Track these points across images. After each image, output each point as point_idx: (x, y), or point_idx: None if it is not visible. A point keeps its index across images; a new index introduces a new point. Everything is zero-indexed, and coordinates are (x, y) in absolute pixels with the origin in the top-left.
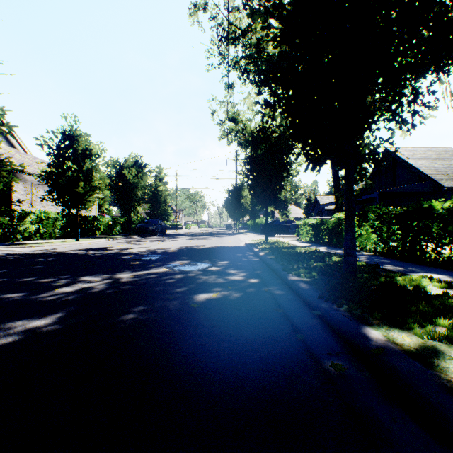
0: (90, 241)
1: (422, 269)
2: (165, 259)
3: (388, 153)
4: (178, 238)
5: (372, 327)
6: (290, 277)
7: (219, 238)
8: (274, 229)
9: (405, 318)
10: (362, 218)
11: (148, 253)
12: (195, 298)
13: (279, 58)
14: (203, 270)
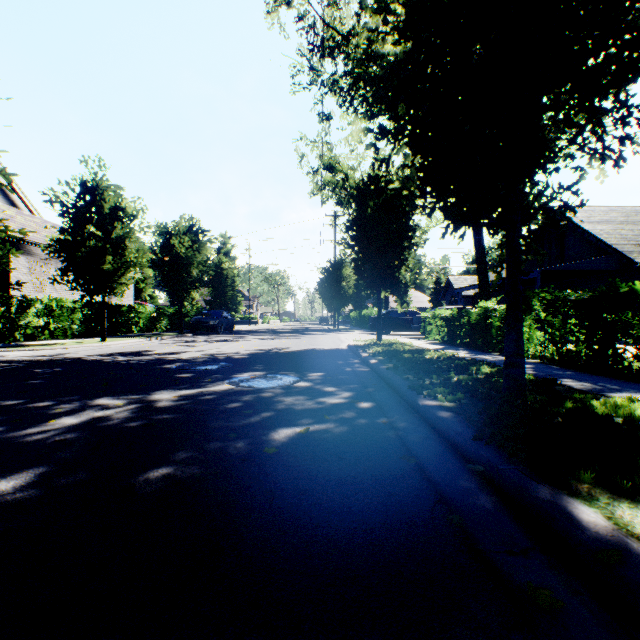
0: (122, 342)
1: (622, 386)
2: (230, 369)
3: (571, 208)
4: (250, 336)
5: (580, 498)
6: (422, 401)
7: (310, 338)
8: (390, 324)
9: (636, 481)
10: (523, 308)
11: (204, 359)
12: (272, 436)
13: (402, 61)
14: (285, 386)
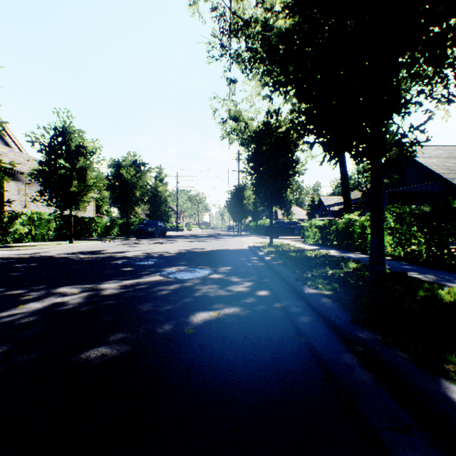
0: (84, 244)
1: None
2: (161, 264)
3: (418, 143)
4: (177, 240)
5: (449, 378)
6: (306, 290)
7: (221, 240)
8: (278, 231)
9: None
10: None
11: (143, 257)
12: (191, 319)
13: (290, 32)
14: (202, 278)
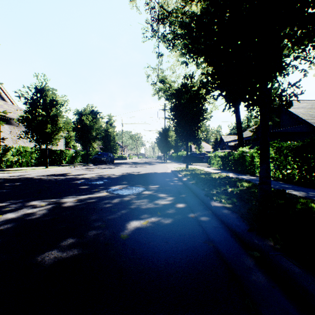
0: (56, 168)
1: None
2: (108, 183)
3: (294, 95)
4: (122, 166)
5: None
6: (213, 203)
7: (152, 166)
8: (192, 159)
9: None
10: None
11: (96, 178)
12: (126, 226)
13: (201, 14)
14: (137, 194)
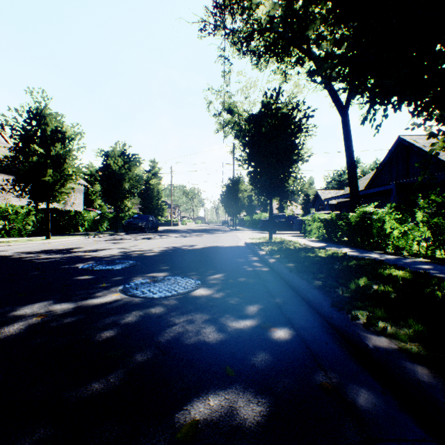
0: (63, 239)
1: None
2: (134, 269)
3: None
4: (168, 235)
5: None
6: (368, 337)
7: (215, 236)
8: (275, 225)
9: None
10: (407, 210)
11: (118, 257)
12: None
13: None
14: (182, 295)
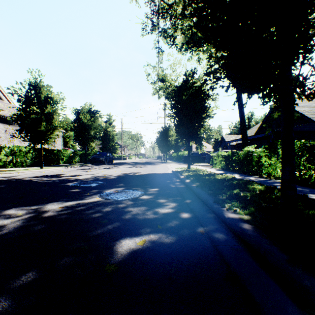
0: (51, 169)
1: None
2: (103, 186)
3: None
4: (121, 166)
5: None
6: (226, 213)
7: (152, 166)
8: (193, 159)
9: None
10: (272, 150)
11: (91, 179)
12: (116, 248)
13: None
14: (134, 199)
